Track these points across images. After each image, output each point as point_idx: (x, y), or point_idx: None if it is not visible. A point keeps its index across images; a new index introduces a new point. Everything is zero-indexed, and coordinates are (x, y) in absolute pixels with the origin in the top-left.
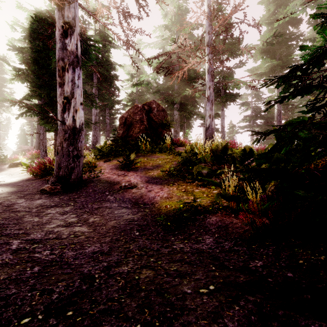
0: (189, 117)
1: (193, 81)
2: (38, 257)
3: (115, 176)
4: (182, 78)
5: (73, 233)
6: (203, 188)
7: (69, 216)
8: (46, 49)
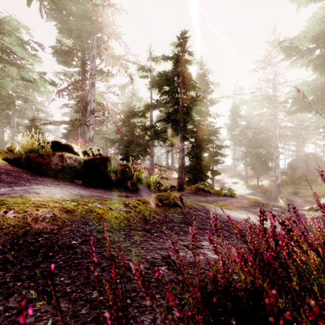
0: None
1: None
2: None
3: (291, 198)
4: None
5: None
6: None
7: None
8: (254, 141)
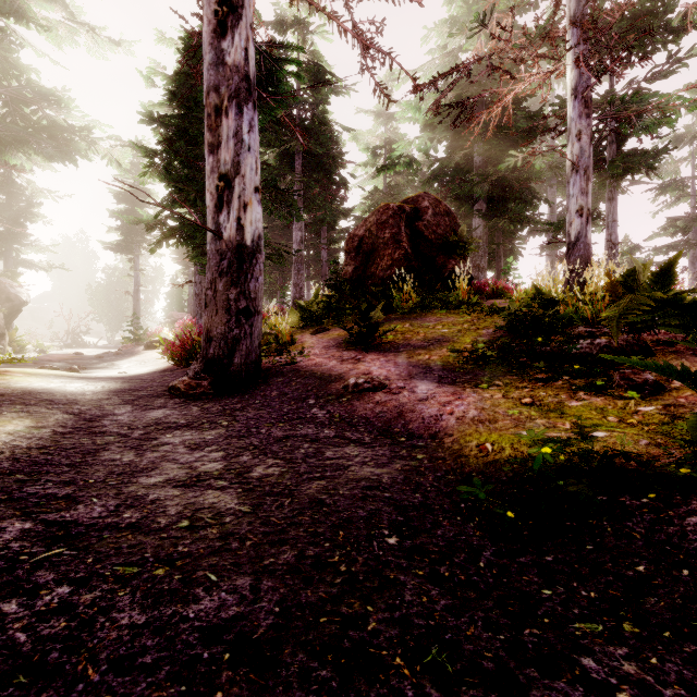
0: (512, 229)
1: (524, 141)
2: (3, 620)
3: (334, 363)
4: (494, 137)
5: (193, 512)
6: (595, 397)
7: (206, 455)
8: None
